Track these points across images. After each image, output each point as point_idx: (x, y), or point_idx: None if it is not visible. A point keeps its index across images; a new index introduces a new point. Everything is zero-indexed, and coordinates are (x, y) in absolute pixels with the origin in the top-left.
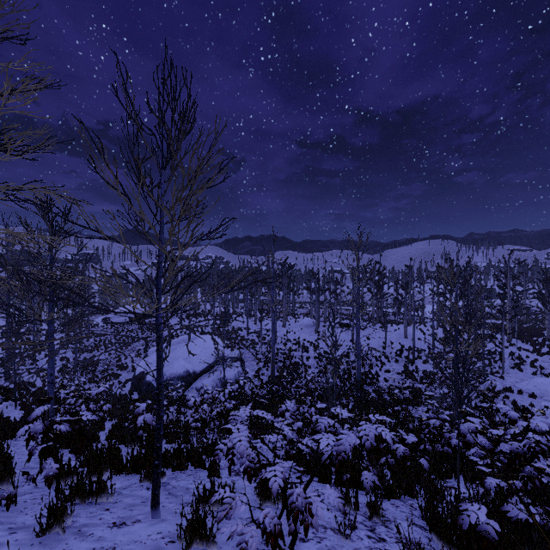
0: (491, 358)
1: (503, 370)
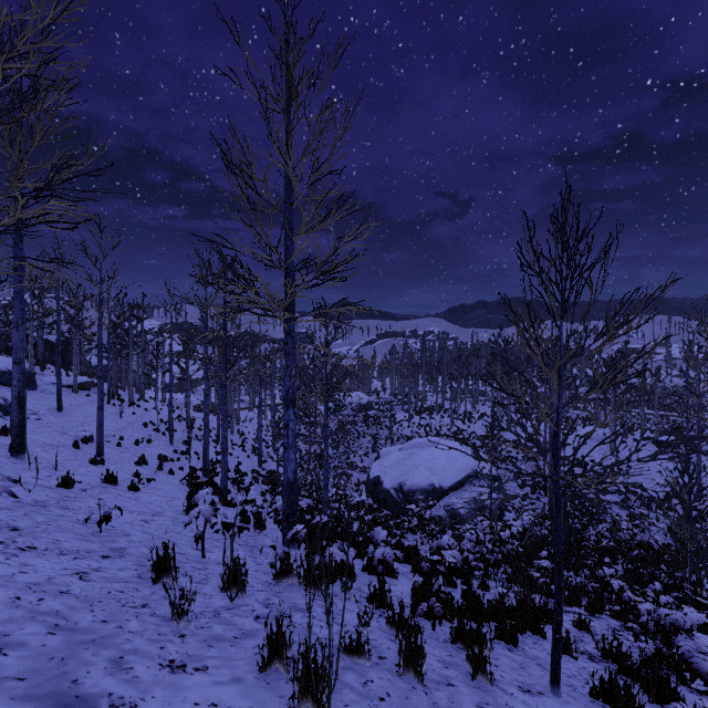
0: None
1: None
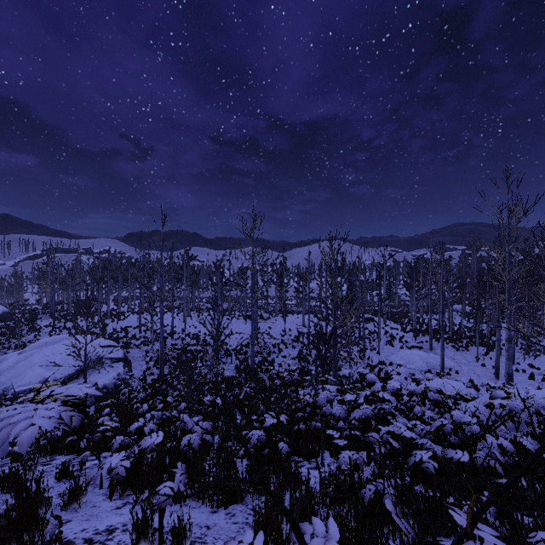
0: (371, 338)
1: (379, 347)
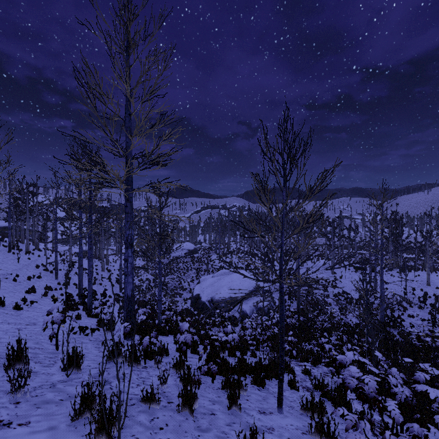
0: None
1: None
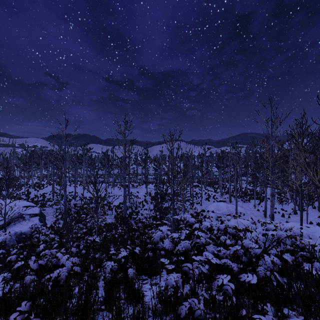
0: (197, 196)
1: (201, 201)
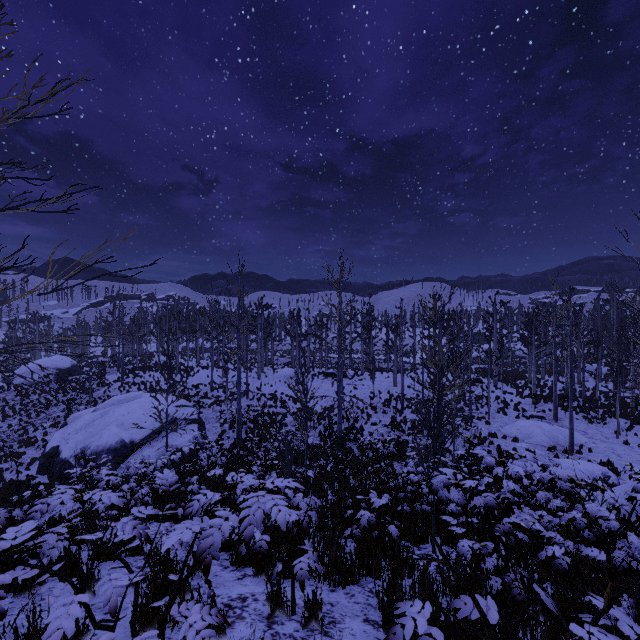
0: (479, 403)
1: (489, 415)
